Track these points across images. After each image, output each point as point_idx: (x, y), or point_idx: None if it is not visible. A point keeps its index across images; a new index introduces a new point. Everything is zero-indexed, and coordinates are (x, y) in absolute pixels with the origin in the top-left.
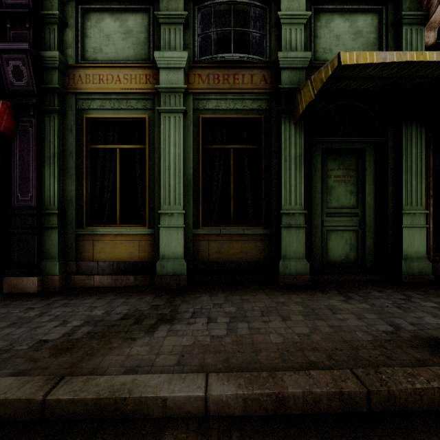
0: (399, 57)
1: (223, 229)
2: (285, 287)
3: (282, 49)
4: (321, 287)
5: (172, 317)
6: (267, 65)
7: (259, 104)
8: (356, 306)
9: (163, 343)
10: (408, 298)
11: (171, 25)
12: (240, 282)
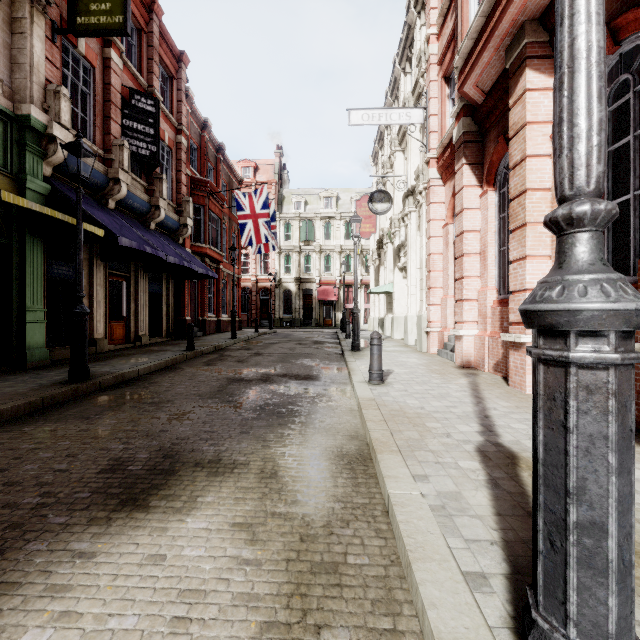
0: (41, 209)
1: None
2: None
3: None
4: None
5: None
6: None
7: None
8: (3, 384)
9: None
10: (39, 374)
11: None
12: None
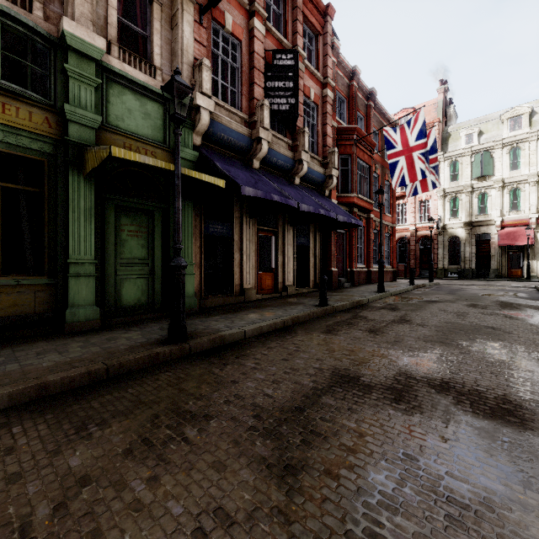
0: (154, 162)
1: None
2: (72, 334)
3: (70, 101)
4: (110, 327)
5: None
6: (52, 109)
7: (41, 145)
8: (131, 334)
9: None
10: None
11: None
12: (13, 339)
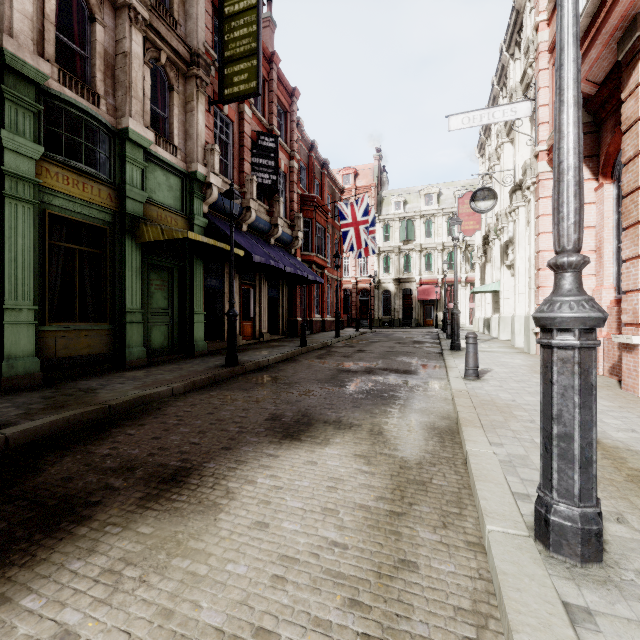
0: (208, 241)
1: (72, 325)
2: (134, 368)
3: (127, 181)
4: (157, 364)
5: (91, 389)
6: (113, 187)
7: (105, 216)
8: (187, 365)
9: (118, 391)
10: (204, 359)
11: (19, 106)
12: (91, 373)
